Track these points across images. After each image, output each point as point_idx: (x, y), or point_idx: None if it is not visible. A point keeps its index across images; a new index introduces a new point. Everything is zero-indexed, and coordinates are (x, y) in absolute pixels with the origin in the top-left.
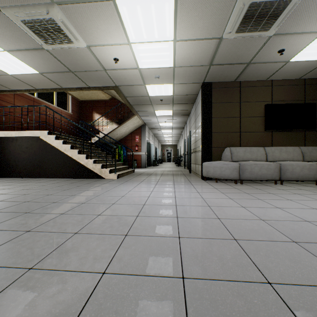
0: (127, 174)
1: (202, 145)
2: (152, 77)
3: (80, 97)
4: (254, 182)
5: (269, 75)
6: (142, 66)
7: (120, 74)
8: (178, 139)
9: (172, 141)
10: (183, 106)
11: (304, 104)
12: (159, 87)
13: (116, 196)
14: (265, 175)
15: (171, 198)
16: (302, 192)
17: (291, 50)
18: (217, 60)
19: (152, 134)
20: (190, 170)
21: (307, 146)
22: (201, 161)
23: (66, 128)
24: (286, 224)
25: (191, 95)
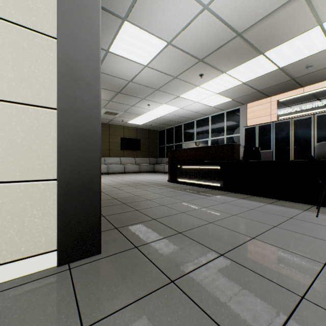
0: None
1: None
2: None
3: None
4: (115, 174)
5: (122, 124)
6: None
7: None
8: None
9: None
10: None
11: (136, 139)
12: None
13: None
14: (118, 170)
15: None
16: (128, 175)
17: (126, 120)
18: None
19: None
20: None
21: (137, 158)
22: None
23: None
24: (112, 179)
25: None
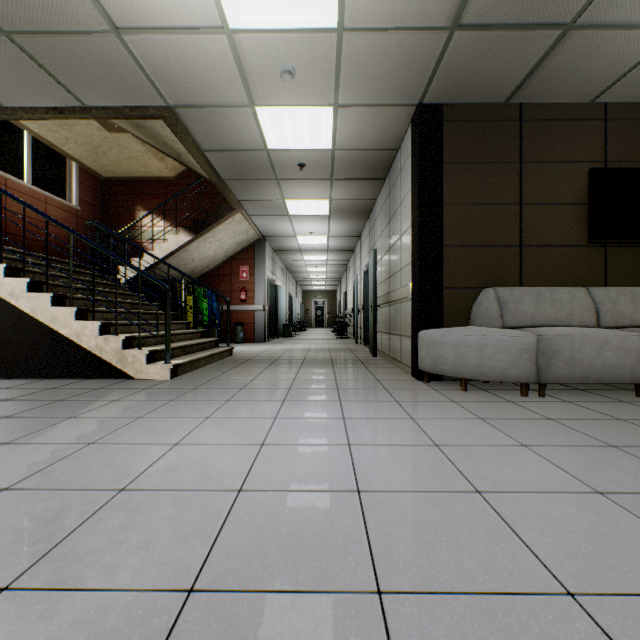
0: (209, 362)
1: (416, 283)
2: (272, 74)
3: (102, 169)
4: (568, 387)
5: (607, 84)
6: (239, 17)
7: (171, 52)
8: (338, 278)
9: (325, 282)
10: (357, 187)
11: None
12: (296, 119)
13: (89, 489)
14: (612, 370)
15: (342, 504)
16: None
17: None
18: (478, 2)
19: (281, 265)
20: (376, 348)
21: None
22: (414, 328)
23: (61, 243)
24: None
25: (381, 151)
